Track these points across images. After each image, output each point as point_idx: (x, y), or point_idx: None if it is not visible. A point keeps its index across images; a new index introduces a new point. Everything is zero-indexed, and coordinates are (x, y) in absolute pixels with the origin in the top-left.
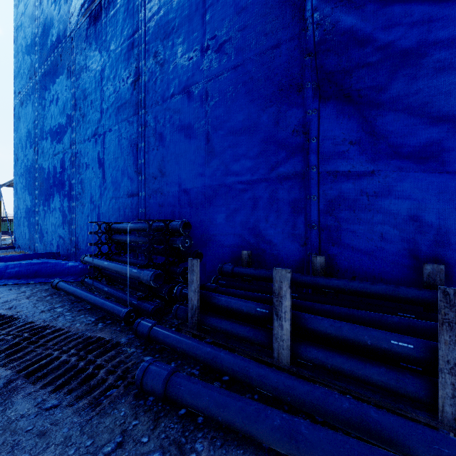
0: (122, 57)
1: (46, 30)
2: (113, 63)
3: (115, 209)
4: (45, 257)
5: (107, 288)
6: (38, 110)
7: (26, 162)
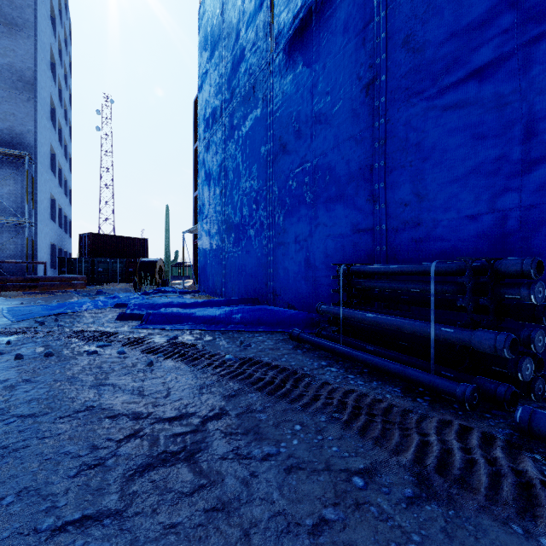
0: (344, 61)
1: (235, 67)
2: (330, 73)
3: (333, 248)
4: (246, 303)
5: (372, 348)
6: (225, 152)
7: (211, 206)
